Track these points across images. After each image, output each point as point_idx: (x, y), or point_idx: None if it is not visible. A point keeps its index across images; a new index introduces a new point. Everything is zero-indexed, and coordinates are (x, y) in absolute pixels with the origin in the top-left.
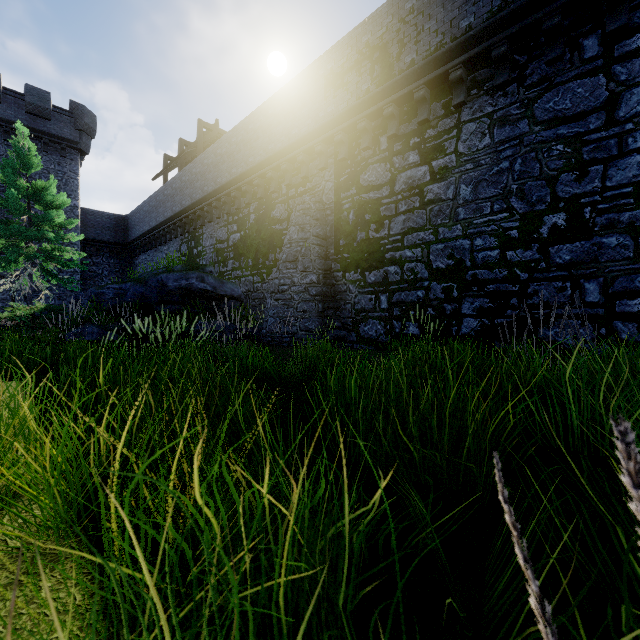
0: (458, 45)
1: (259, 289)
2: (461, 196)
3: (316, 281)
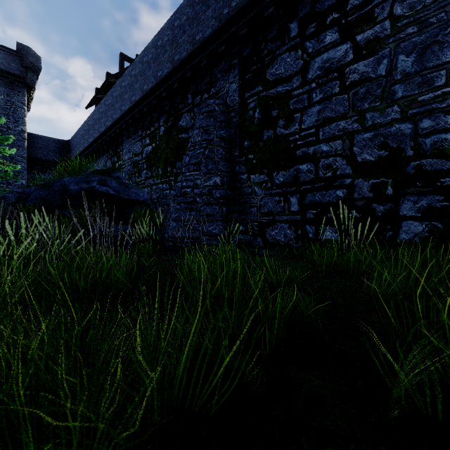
0: None
1: (167, 195)
2: (399, 69)
3: (220, 183)
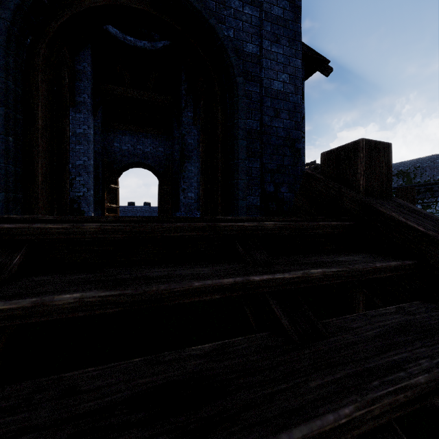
0: (435, 183)
1: None
2: None
3: None
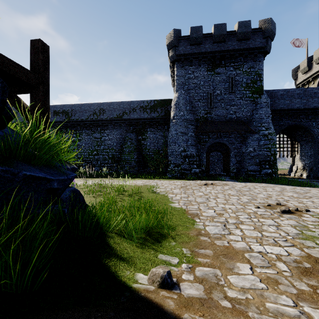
0: (81, 121)
1: None
2: (83, 145)
3: None
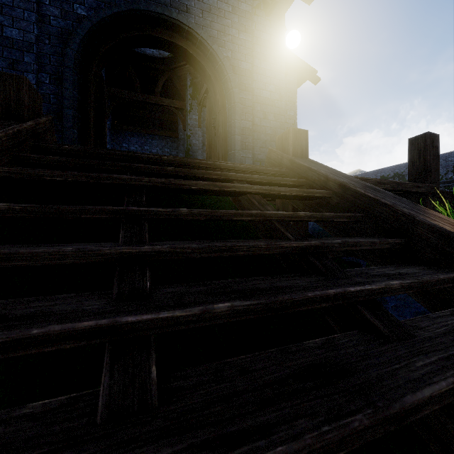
0: None
1: None
2: None
3: None
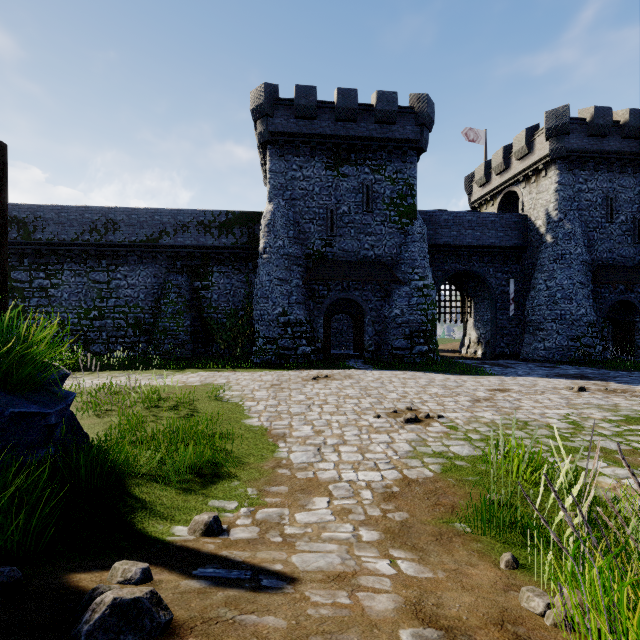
0: (61, 243)
1: None
2: (64, 297)
3: None
